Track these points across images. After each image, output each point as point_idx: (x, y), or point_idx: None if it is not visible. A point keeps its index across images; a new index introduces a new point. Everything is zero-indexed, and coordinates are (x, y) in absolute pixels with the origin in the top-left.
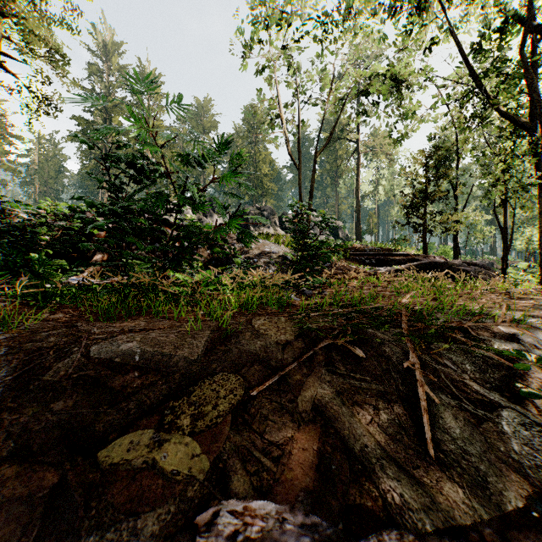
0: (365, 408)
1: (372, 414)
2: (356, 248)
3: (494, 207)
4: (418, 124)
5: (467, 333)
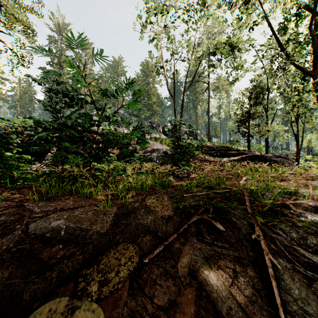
0: (226, 272)
1: (232, 277)
2: (208, 146)
3: (291, 122)
4: (245, 72)
5: (289, 208)
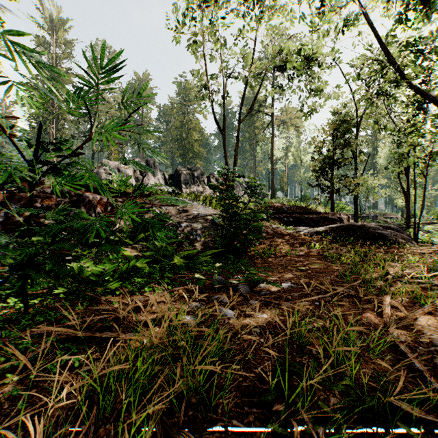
0: None
1: None
2: (274, 206)
3: (399, 174)
4: (325, 100)
5: None
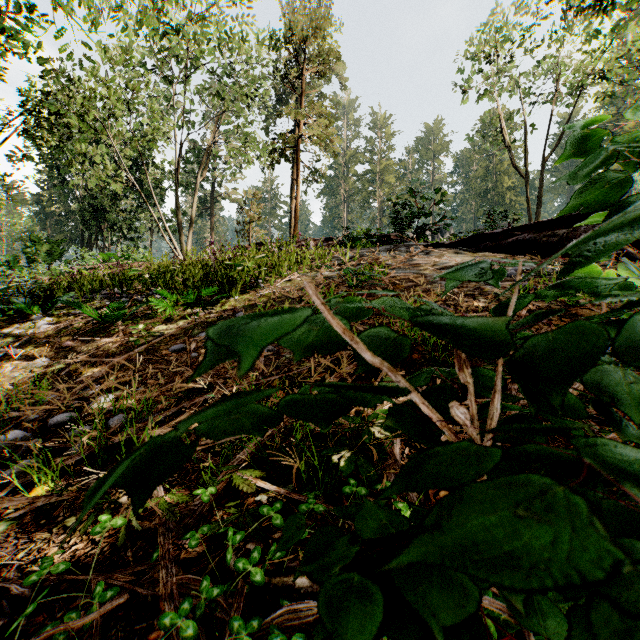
0: None
1: None
2: None
3: None
4: None
5: None
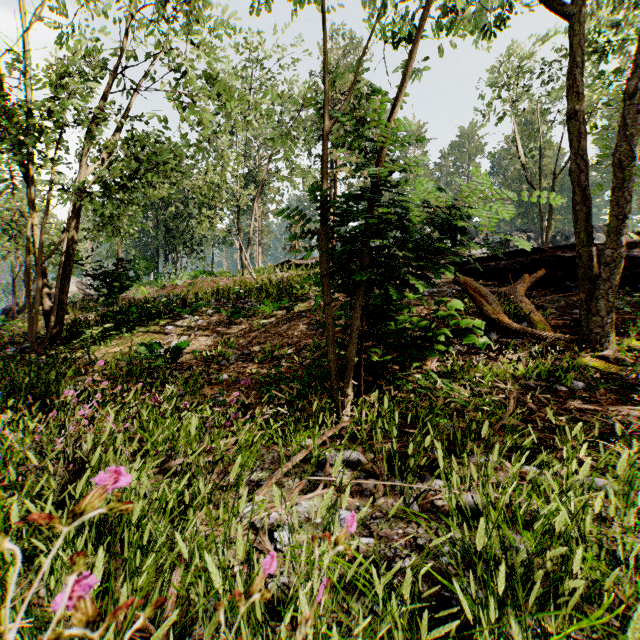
0: None
1: None
2: None
3: None
4: None
5: None
